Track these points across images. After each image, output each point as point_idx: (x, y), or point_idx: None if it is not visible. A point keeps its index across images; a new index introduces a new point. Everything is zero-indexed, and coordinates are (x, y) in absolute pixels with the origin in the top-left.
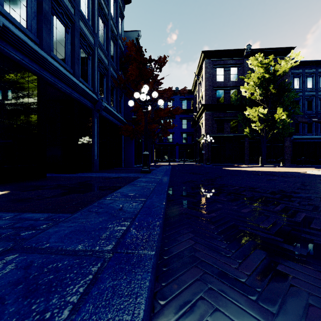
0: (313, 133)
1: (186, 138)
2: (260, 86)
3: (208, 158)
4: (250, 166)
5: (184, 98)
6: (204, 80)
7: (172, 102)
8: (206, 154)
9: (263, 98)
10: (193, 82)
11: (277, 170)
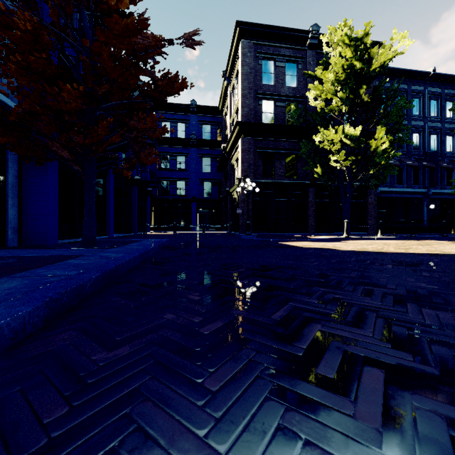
0: (404, 185)
1: (209, 189)
2: (344, 85)
3: (249, 223)
4: (331, 237)
5: (206, 121)
6: (240, 78)
7: (185, 125)
8: (245, 215)
9: (347, 110)
10: (222, 92)
11: (418, 250)
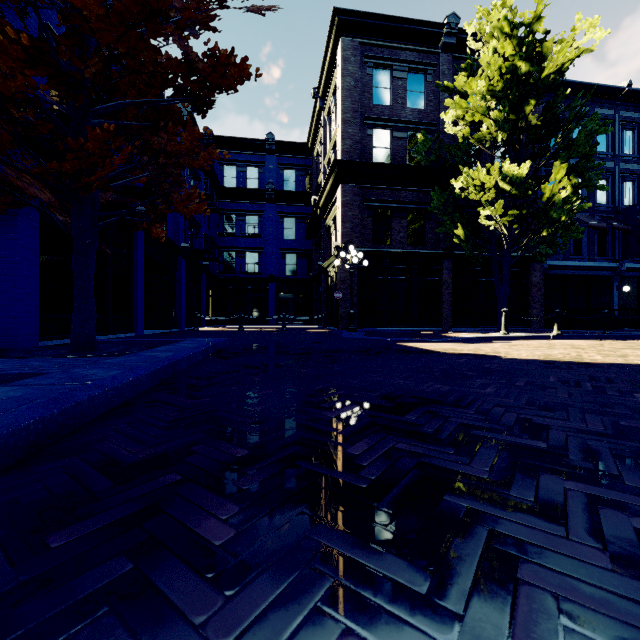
0: (585, 256)
1: (294, 265)
2: (501, 100)
3: (353, 313)
4: (482, 336)
5: (289, 164)
6: (340, 94)
7: (258, 170)
8: (346, 301)
9: (505, 139)
10: (312, 121)
11: None
